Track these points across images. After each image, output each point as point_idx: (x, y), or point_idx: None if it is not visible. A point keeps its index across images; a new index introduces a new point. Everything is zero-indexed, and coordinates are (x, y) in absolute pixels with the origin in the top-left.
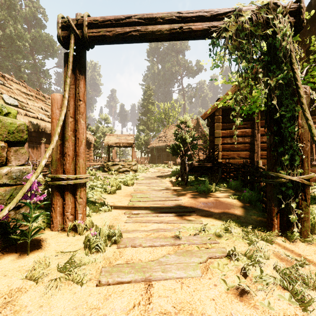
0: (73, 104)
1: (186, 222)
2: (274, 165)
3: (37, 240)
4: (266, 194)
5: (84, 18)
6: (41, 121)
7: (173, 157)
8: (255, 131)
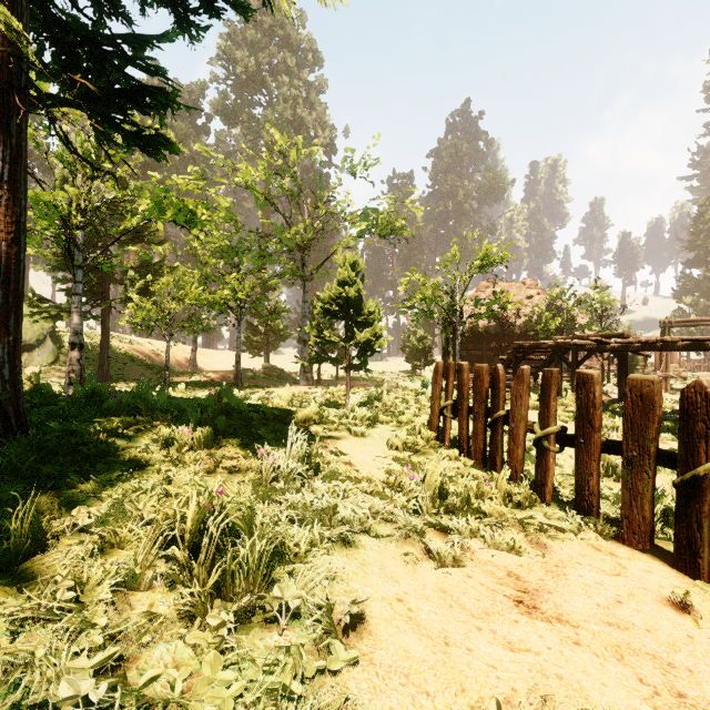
0: None
1: None
2: None
3: None
4: None
5: (672, 322)
6: None
7: None
8: None
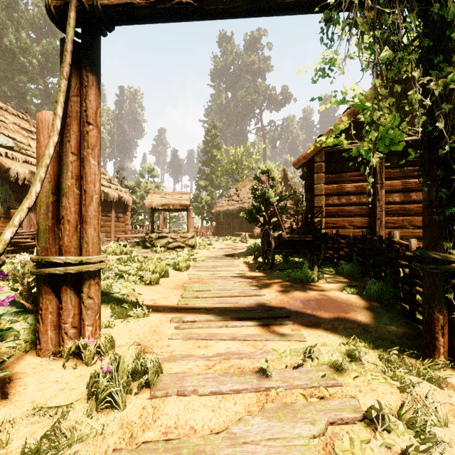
0: (76, 130)
1: (277, 339)
2: (438, 239)
3: (4, 378)
4: (411, 287)
5: None
6: None
7: (248, 227)
8: (376, 185)
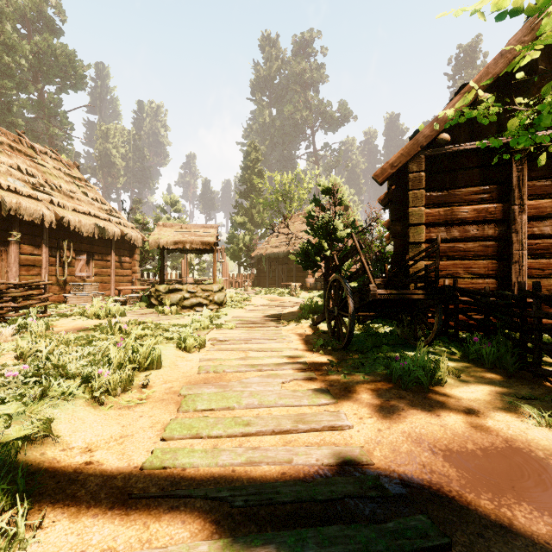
0: None
1: None
2: None
3: None
4: None
5: None
6: (8, 194)
7: (299, 275)
8: (512, 207)
